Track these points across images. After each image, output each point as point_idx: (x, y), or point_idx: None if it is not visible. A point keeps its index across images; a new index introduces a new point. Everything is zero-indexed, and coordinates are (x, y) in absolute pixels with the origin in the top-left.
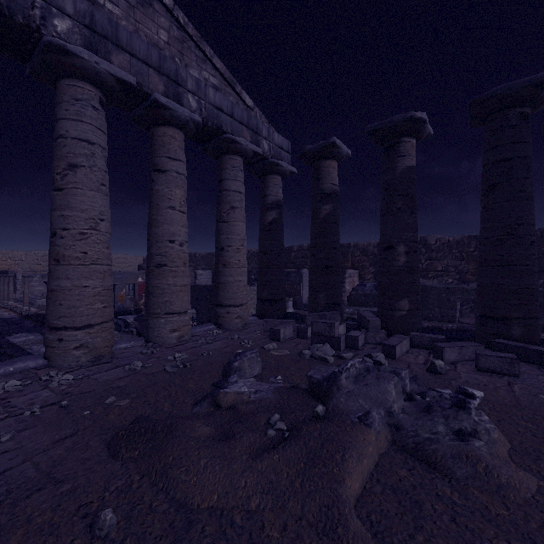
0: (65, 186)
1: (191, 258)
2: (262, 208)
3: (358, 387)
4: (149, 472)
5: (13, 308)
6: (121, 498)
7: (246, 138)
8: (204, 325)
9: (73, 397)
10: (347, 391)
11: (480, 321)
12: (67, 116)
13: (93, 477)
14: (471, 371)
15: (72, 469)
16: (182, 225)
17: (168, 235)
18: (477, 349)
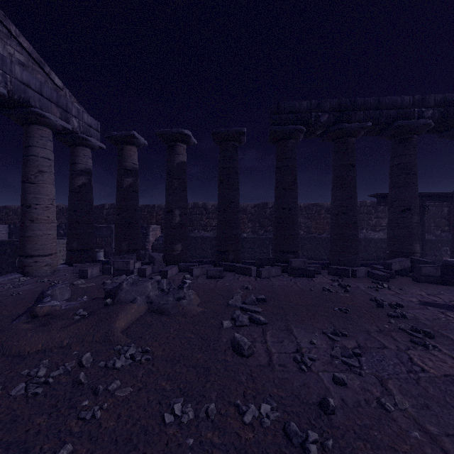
0: None
1: None
2: (72, 173)
3: (132, 287)
4: None
5: None
6: None
7: (56, 114)
8: (8, 275)
9: None
10: (126, 290)
11: (217, 254)
12: None
13: None
14: (204, 278)
15: None
16: None
17: None
18: (208, 267)
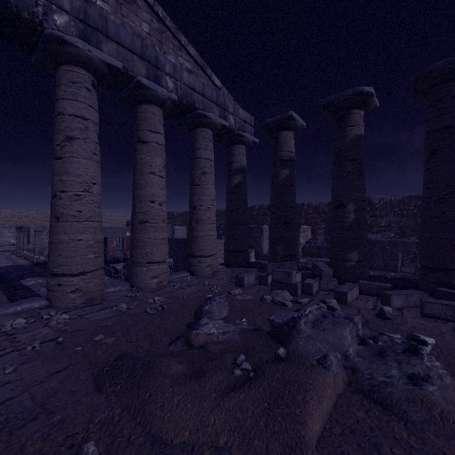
0: (64, 155)
1: (170, 216)
2: (228, 173)
3: (316, 331)
4: (128, 406)
5: (26, 257)
6: (103, 430)
7: (215, 114)
8: (180, 273)
9: (68, 334)
10: (306, 335)
11: (423, 271)
12: (65, 97)
13: (80, 409)
14: (417, 316)
15: (63, 401)
16: (161, 188)
17: (149, 196)
18: (422, 297)
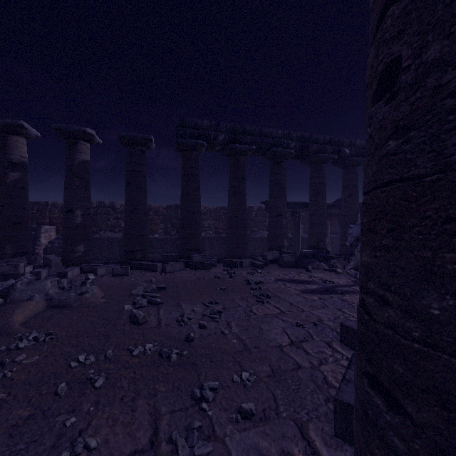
0: None
1: None
2: None
3: (28, 286)
4: None
5: None
6: None
7: None
8: None
9: None
10: (21, 290)
11: (124, 254)
12: None
13: None
14: (109, 277)
15: None
16: None
17: None
18: (114, 266)
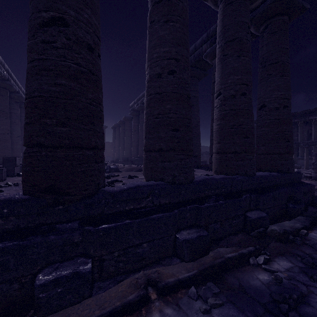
0: None
1: None
2: None
3: None
4: None
5: None
6: None
7: None
8: None
9: None
10: None
11: None
12: None
13: None
14: None
15: None
16: None
17: None
18: None
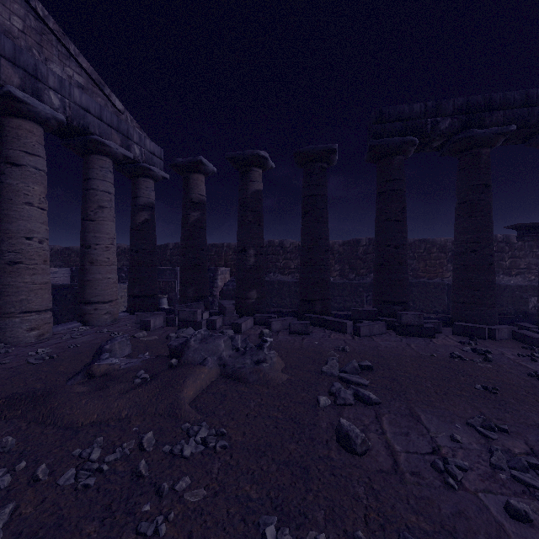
0: None
1: None
2: (133, 208)
3: (201, 345)
4: (35, 418)
5: None
6: (13, 435)
7: (116, 142)
8: (67, 324)
9: None
10: (194, 349)
11: (300, 303)
12: None
13: None
14: (286, 334)
15: None
16: (42, 222)
17: (25, 231)
18: (291, 321)
